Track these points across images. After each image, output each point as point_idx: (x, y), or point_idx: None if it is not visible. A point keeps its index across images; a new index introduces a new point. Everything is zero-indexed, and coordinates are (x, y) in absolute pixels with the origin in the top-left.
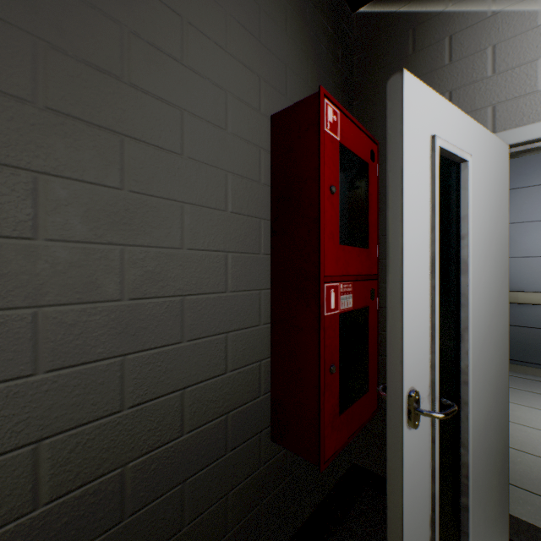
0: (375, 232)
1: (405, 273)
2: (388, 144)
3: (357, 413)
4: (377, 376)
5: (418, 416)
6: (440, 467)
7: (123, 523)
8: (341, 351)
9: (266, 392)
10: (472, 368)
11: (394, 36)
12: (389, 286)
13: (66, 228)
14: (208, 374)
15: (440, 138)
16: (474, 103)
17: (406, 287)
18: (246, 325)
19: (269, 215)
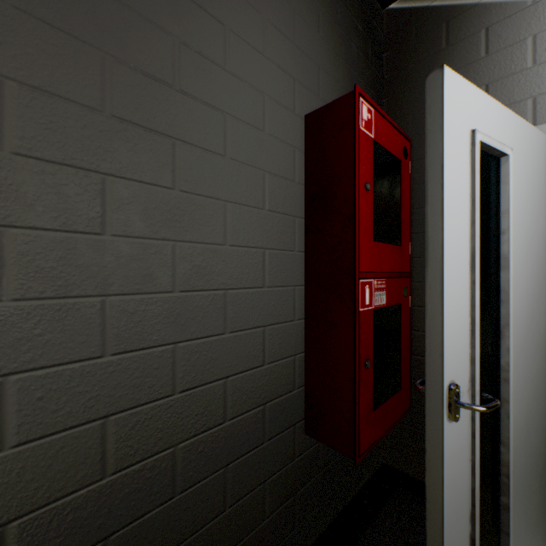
0: (408, 229)
1: (445, 267)
2: (427, 140)
3: (391, 410)
4: (409, 375)
5: (458, 409)
6: (480, 463)
7: (175, 499)
8: (375, 347)
9: (300, 386)
10: (513, 365)
11: (426, 31)
12: (428, 280)
13: (128, 225)
14: (247, 366)
15: (480, 132)
16: (513, 96)
17: (446, 281)
18: (281, 319)
19: (302, 213)
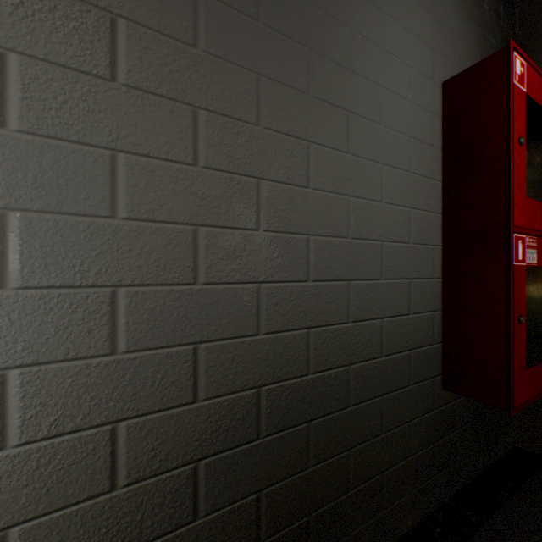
0: None
1: None
2: None
3: (541, 376)
4: None
5: None
6: None
7: (348, 409)
8: (526, 305)
9: (438, 342)
10: None
11: None
12: None
13: (321, 181)
14: (397, 312)
15: None
16: None
17: None
18: (423, 275)
19: (440, 176)
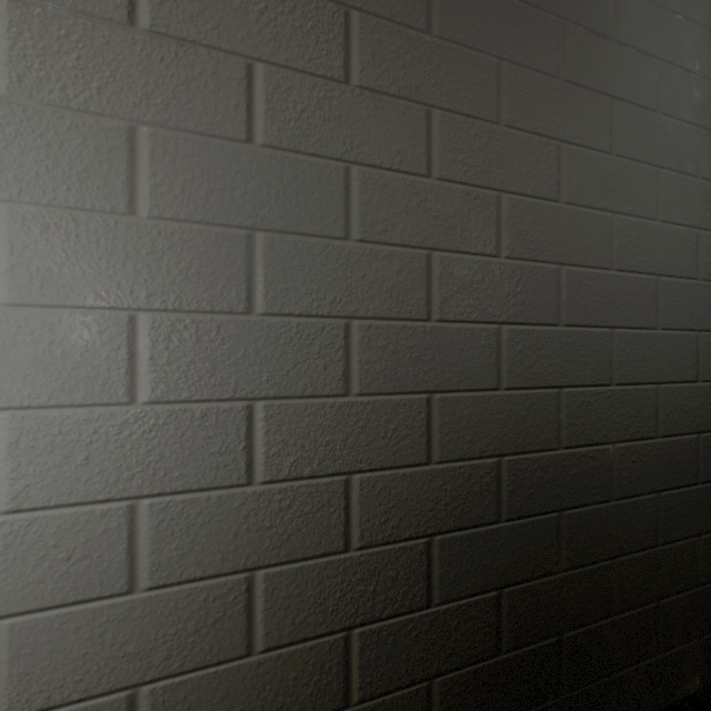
0: None
1: None
2: None
3: None
4: None
5: None
6: None
7: (610, 504)
8: None
9: None
10: None
11: None
12: None
13: (574, 193)
14: (678, 376)
15: None
16: None
17: None
18: None
19: None
